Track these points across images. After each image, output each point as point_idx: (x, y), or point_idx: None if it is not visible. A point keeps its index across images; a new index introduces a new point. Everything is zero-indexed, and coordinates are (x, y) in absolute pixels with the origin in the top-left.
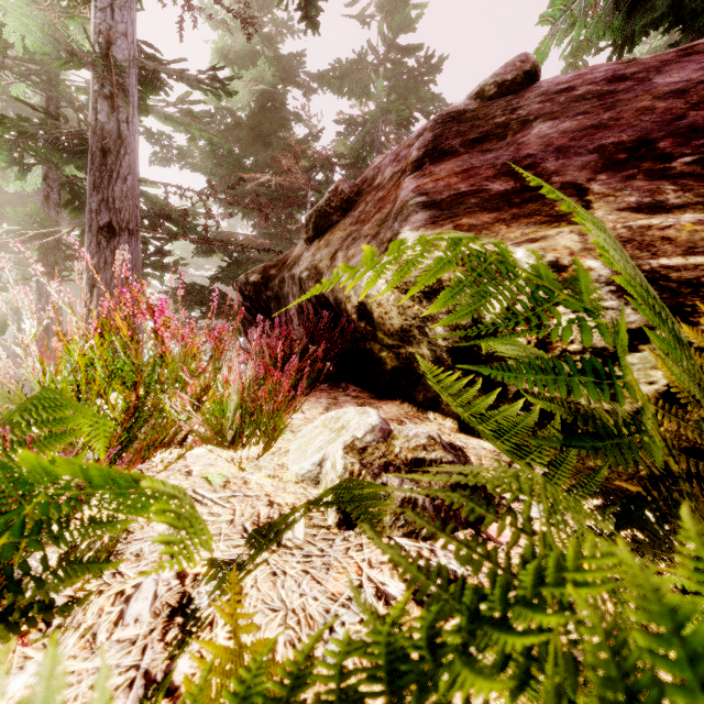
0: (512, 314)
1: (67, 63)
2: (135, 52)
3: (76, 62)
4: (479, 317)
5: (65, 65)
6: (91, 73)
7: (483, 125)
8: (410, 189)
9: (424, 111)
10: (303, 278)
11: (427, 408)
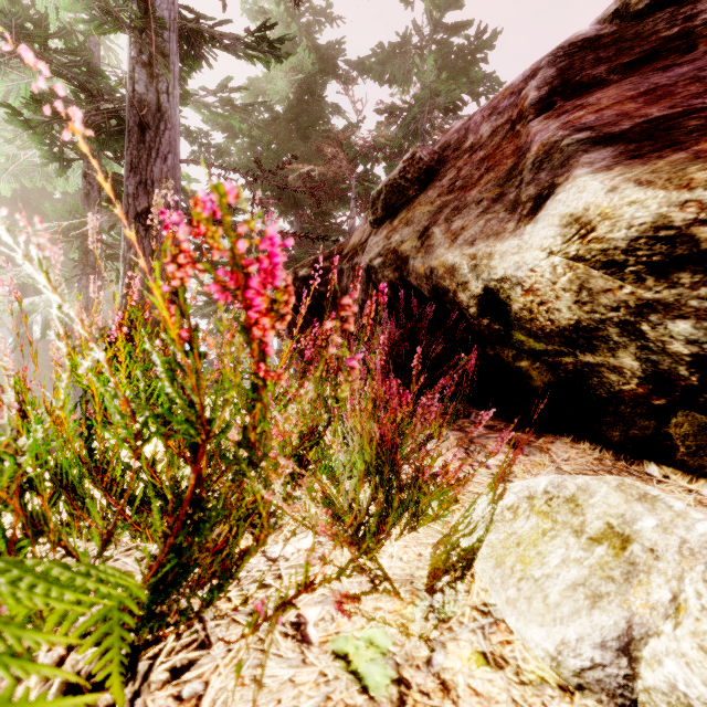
0: None
1: (102, 25)
2: (176, 15)
3: (111, 23)
4: None
5: (99, 28)
6: (128, 38)
7: (640, 45)
8: (553, 129)
9: (473, 93)
10: (373, 267)
11: (637, 455)
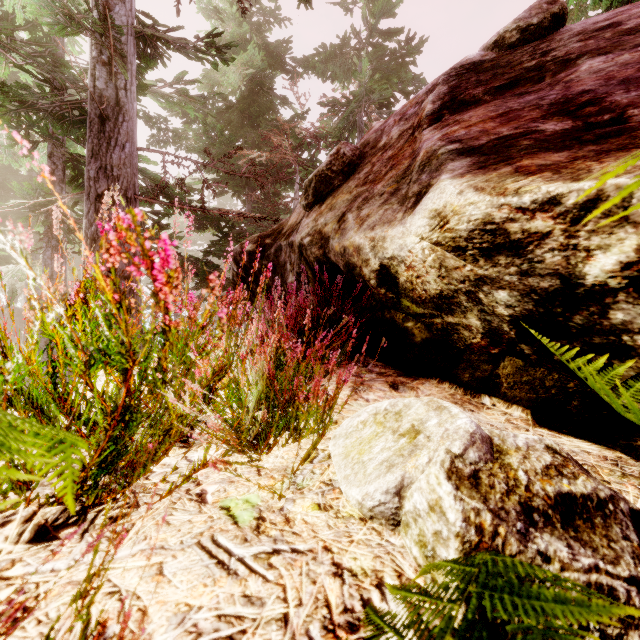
0: (637, 271)
1: (65, 28)
2: (133, 20)
3: (74, 27)
4: (573, 277)
5: (63, 30)
6: (90, 40)
7: (509, 72)
8: (436, 139)
9: (404, 91)
10: (304, 245)
11: (478, 391)
